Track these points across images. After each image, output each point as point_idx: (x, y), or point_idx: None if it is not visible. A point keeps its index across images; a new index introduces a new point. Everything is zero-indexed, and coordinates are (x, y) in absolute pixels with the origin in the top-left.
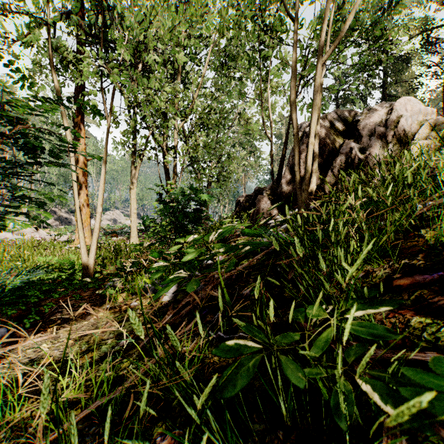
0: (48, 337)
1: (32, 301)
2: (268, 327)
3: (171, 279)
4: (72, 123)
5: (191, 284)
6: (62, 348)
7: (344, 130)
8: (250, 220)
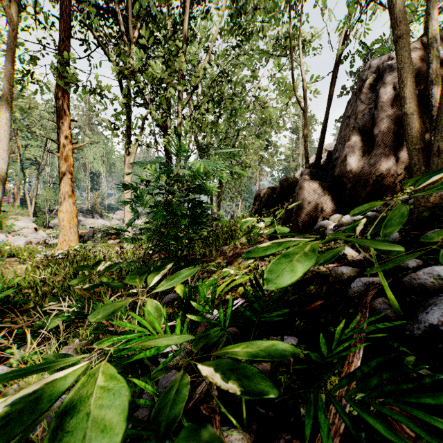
0: None
1: None
2: None
3: None
4: (83, 121)
5: None
6: None
7: None
8: (282, 221)
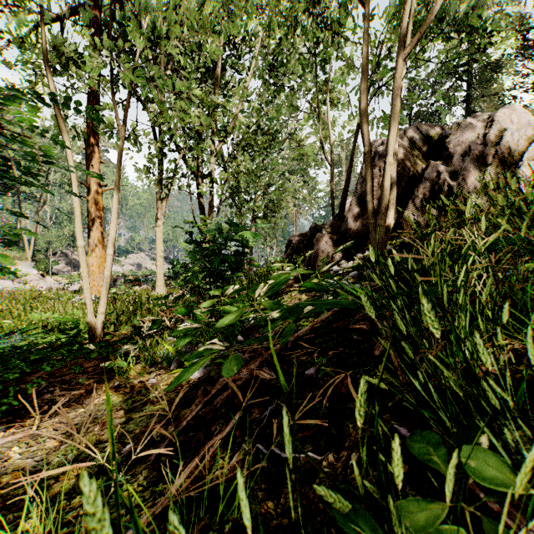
0: (24, 435)
1: (12, 377)
2: (389, 499)
3: (201, 352)
4: None
5: (230, 363)
6: (40, 455)
7: (427, 149)
8: (305, 266)
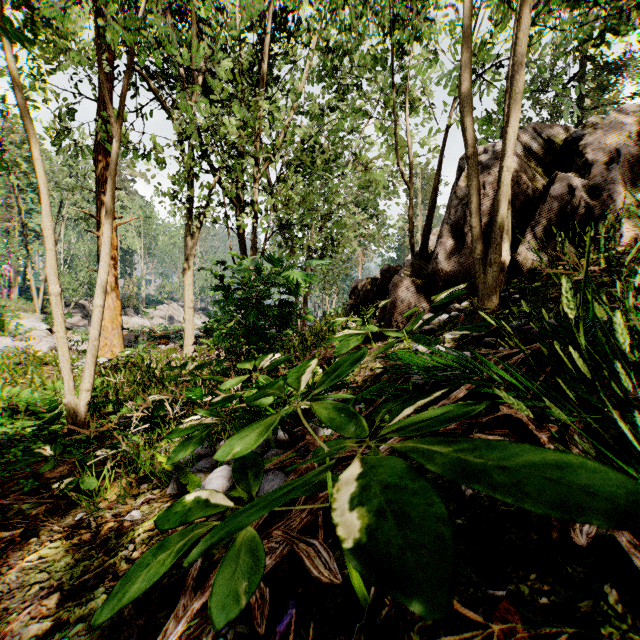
0: None
1: None
2: None
3: (186, 508)
4: None
5: (234, 563)
6: None
7: (549, 158)
8: (377, 321)
